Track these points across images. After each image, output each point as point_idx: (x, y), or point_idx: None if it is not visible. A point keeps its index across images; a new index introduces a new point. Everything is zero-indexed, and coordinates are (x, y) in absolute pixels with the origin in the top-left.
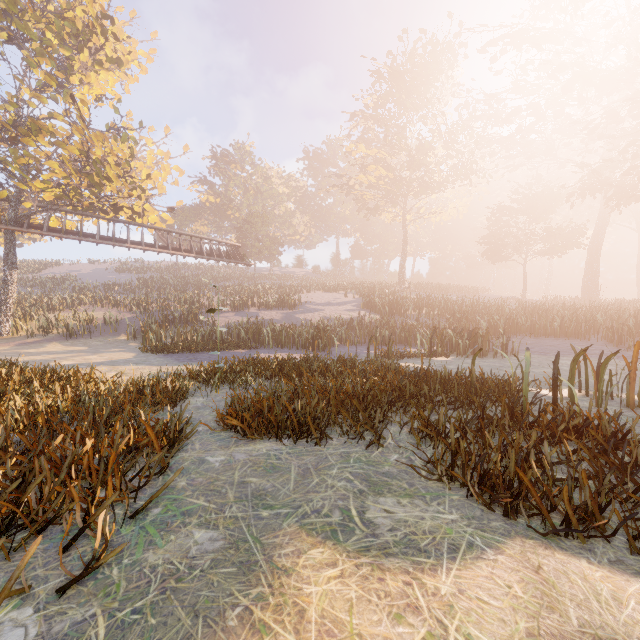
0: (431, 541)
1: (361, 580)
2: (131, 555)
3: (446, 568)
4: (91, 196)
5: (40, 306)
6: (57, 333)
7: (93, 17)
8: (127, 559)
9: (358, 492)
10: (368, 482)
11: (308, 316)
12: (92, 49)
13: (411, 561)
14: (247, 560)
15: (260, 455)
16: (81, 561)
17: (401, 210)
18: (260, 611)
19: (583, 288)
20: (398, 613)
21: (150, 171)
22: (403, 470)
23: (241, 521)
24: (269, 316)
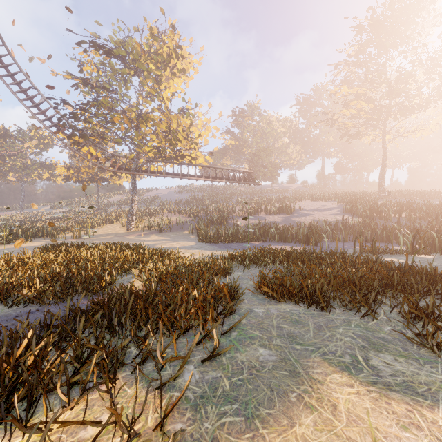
0: (427, 390)
1: (372, 399)
2: (229, 353)
3: (441, 410)
4: (170, 151)
5: (145, 214)
6: (154, 229)
7: (171, 49)
8: (228, 354)
9: (361, 347)
10: (368, 341)
11: (301, 219)
12: (170, 67)
13: (411, 398)
14: (293, 370)
15: (286, 312)
16: (206, 350)
17: (380, 132)
18: (308, 398)
19: None
20: (404, 425)
21: (200, 132)
22: (396, 338)
23: (284, 348)
24: (273, 219)
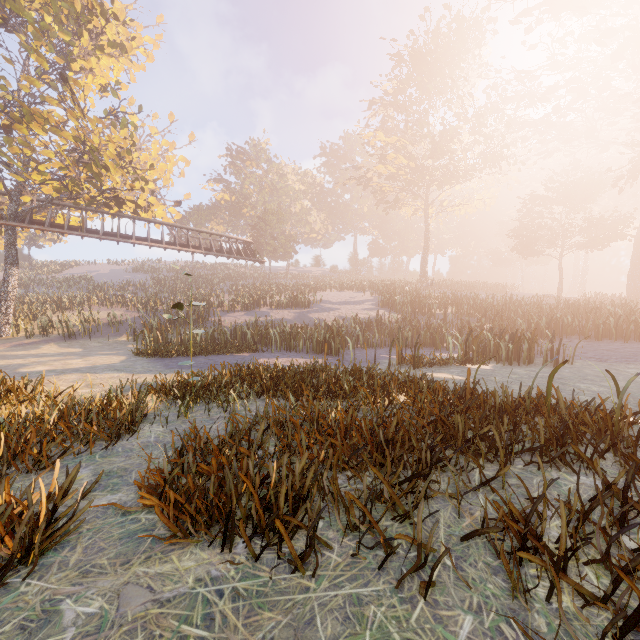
0: None
1: None
2: None
3: None
4: (91, 188)
5: (50, 306)
6: (57, 333)
7: None
8: None
9: None
10: None
11: (322, 315)
12: (93, 33)
13: None
14: None
15: (174, 600)
16: None
17: (422, 203)
18: None
19: (628, 284)
20: None
21: (156, 163)
22: None
23: None
24: (280, 315)
